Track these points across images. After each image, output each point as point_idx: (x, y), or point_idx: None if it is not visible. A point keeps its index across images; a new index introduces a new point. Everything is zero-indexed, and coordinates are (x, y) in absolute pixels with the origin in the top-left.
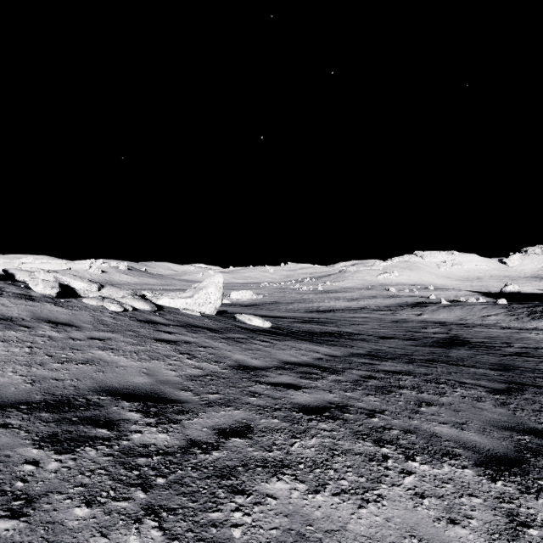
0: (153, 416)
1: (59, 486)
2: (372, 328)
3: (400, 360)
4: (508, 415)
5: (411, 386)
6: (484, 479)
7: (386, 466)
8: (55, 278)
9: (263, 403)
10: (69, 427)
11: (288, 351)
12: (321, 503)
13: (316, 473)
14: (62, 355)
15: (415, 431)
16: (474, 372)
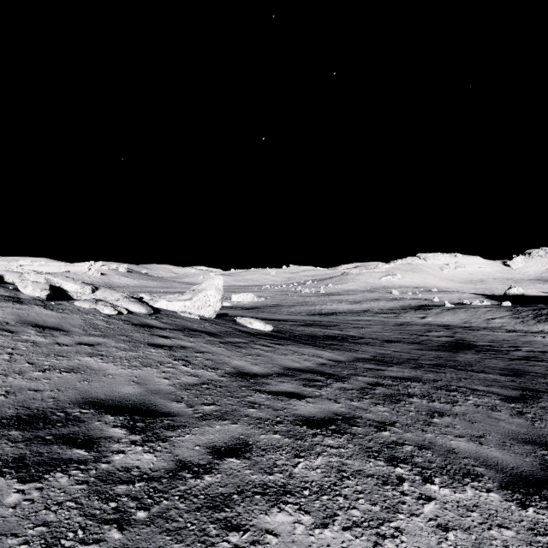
0: (139, 432)
1: (16, 526)
2: (375, 332)
3: (407, 365)
4: (527, 426)
5: (420, 394)
6: (512, 505)
7: (402, 490)
8: (46, 280)
9: (263, 415)
10: (40, 447)
11: (290, 356)
12: (329, 541)
13: (323, 501)
14: (45, 362)
15: (430, 446)
16: (484, 377)
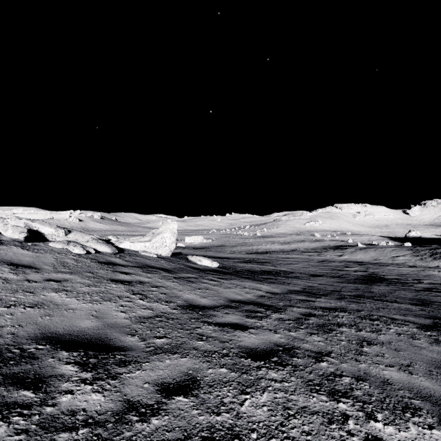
0: (90, 369)
1: None
2: (302, 267)
3: (332, 296)
4: None
5: (348, 323)
6: None
7: (348, 429)
8: (25, 224)
9: (210, 348)
10: None
11: (233, 289)
12: None
13: None
14: (12, 298)
15: (366, 377)
16: (398, 307)
